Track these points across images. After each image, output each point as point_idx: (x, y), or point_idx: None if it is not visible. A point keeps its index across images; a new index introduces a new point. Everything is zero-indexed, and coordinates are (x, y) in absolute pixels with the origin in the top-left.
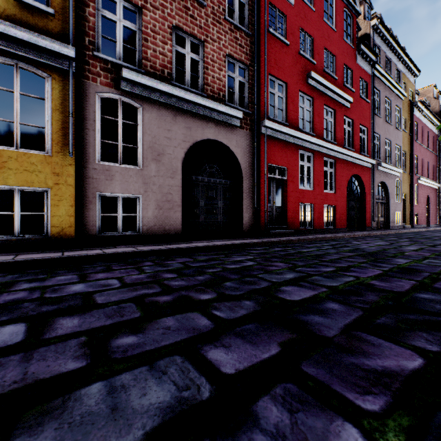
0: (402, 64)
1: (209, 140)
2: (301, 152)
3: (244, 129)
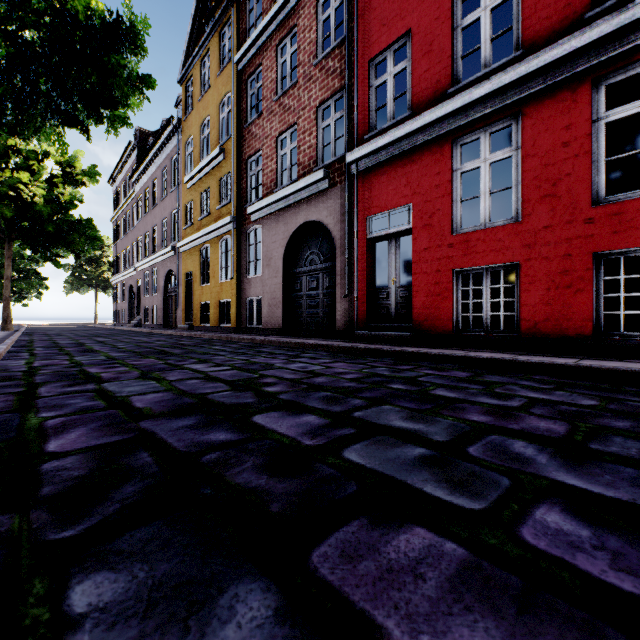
0: None
1: (309, 224)
2: (466, 140)
3: (338, 185)
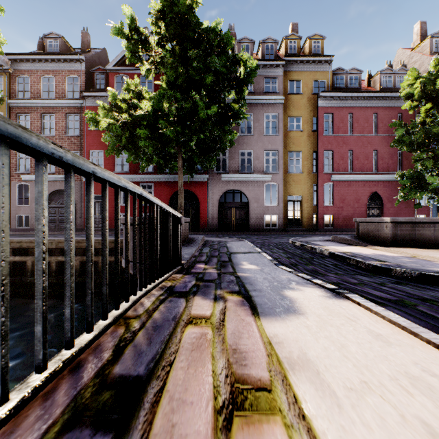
0: (281, 68)
1: (61, 189)
2: None
3: (76, 181)
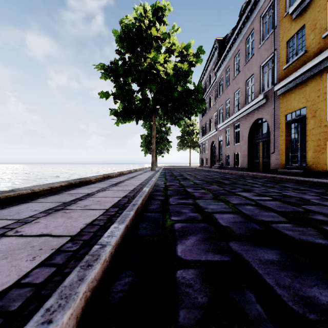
0: None
1: None
2: None
3: None
